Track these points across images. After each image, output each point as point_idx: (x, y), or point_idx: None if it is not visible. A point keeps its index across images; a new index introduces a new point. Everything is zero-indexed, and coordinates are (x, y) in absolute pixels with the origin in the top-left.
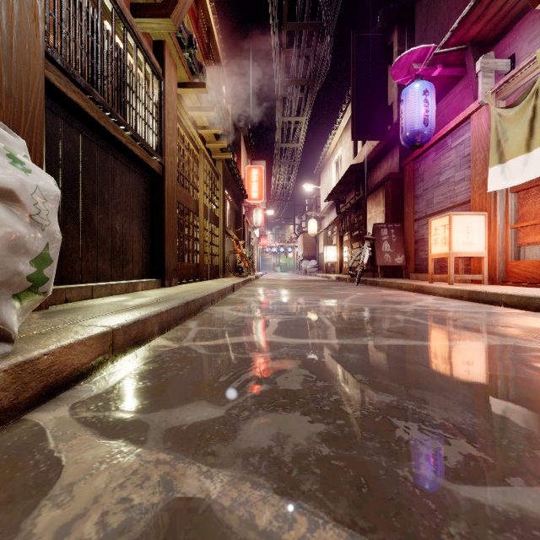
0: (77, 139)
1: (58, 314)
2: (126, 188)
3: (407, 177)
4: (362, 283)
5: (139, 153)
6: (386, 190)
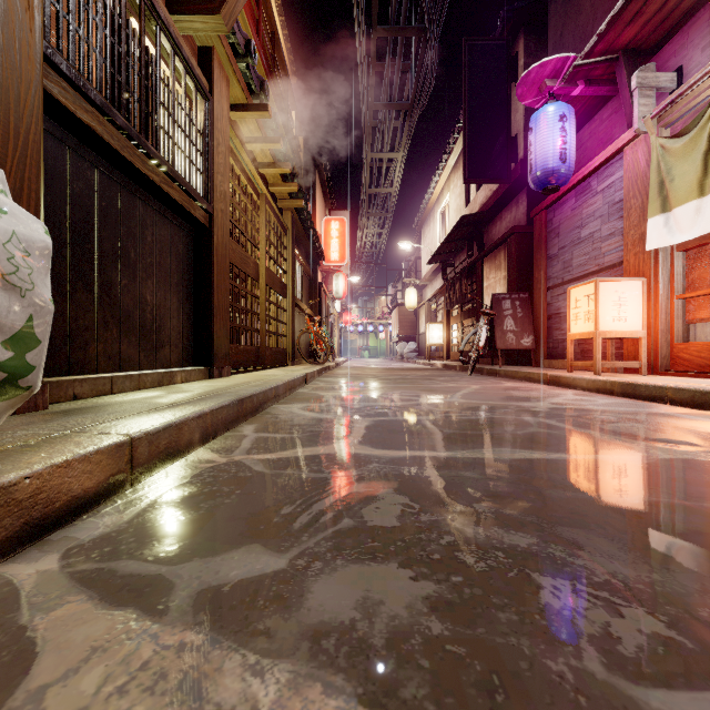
0: (91, 177)
1: (60, 416)
2: (161, 244)
3: (538, 232)
4: (477, 372)
5: (178, 198)
6: (509, 249)
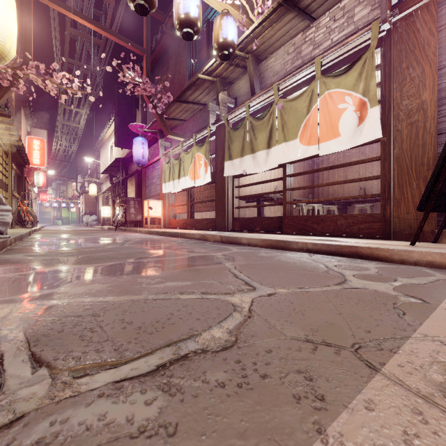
0: None
1: None
2: None
3: (143, 175)
4: (120, 230)
5: None
6: (136, 178)
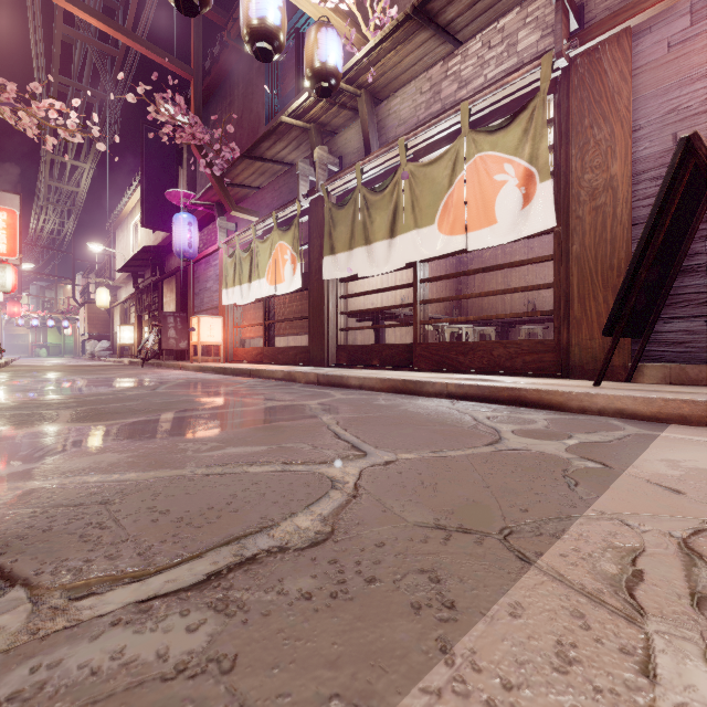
0: None
1: None
2: None
3: (190, 276)
4: (151, 365)
5: None
6: (177, 280)
